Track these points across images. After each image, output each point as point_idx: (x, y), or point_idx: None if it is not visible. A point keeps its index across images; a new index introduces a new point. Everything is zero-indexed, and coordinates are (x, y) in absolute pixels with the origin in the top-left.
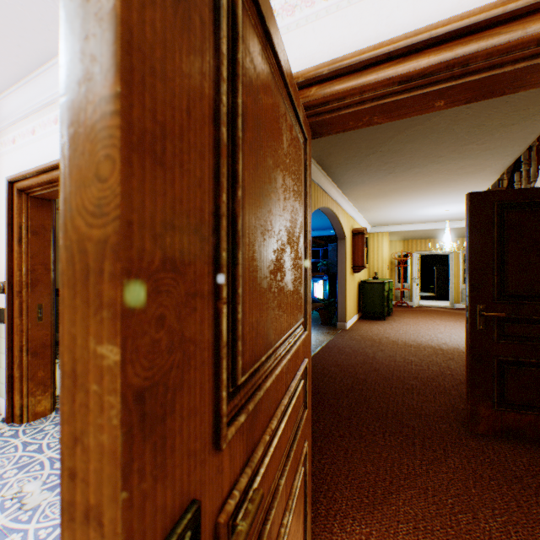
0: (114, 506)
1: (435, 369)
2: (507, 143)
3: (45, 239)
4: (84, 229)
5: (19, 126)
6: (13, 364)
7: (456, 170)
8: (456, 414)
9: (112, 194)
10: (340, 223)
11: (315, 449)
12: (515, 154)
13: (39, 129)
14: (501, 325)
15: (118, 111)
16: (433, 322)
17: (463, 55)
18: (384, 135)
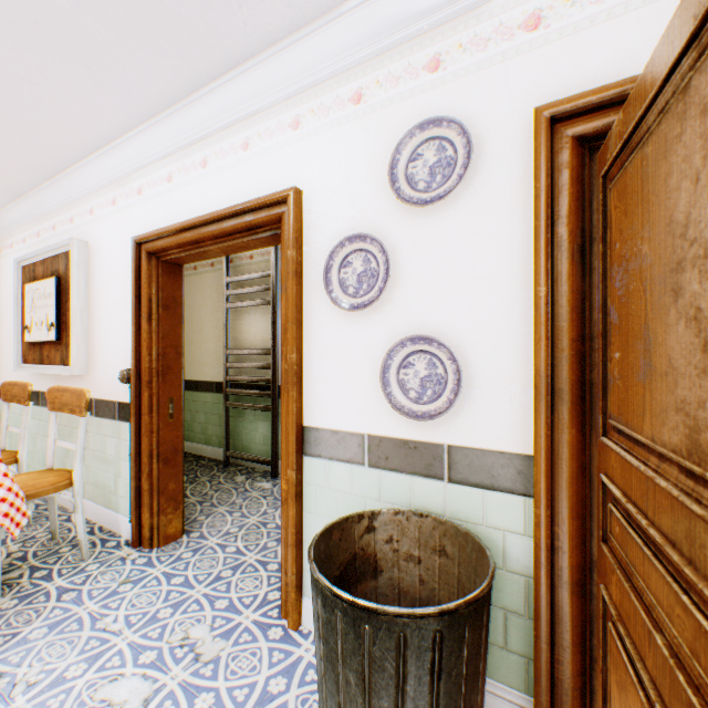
0: None
1: None
2: None
3: (175, 314)
4: None
5: (148, 173)
6: (140, 472)
7: None
8: None
9: None
10: None
11: None
12: None
13: (177, 175)
14: None
15: None
16: None
17: None
18: None
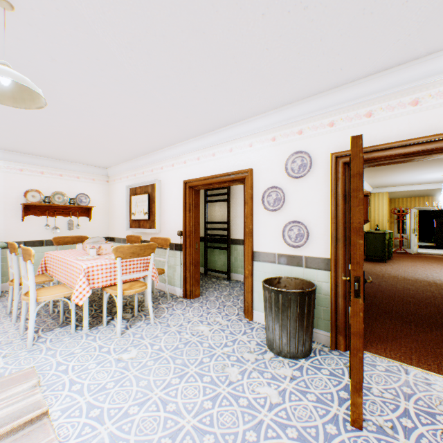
0: (361, 261)
1: (428, 294)
2: None
3: (197, 209)
4: (355, 225)
5: (188, 156)
6: (185, 270)
7: None
8: (441, 316)
9: (361, 221)
10: None
11: None
12: None
13: (202, 158)
14: None
15: (362, 210)
16: (429, 265)
17: (429, 149)
18: None
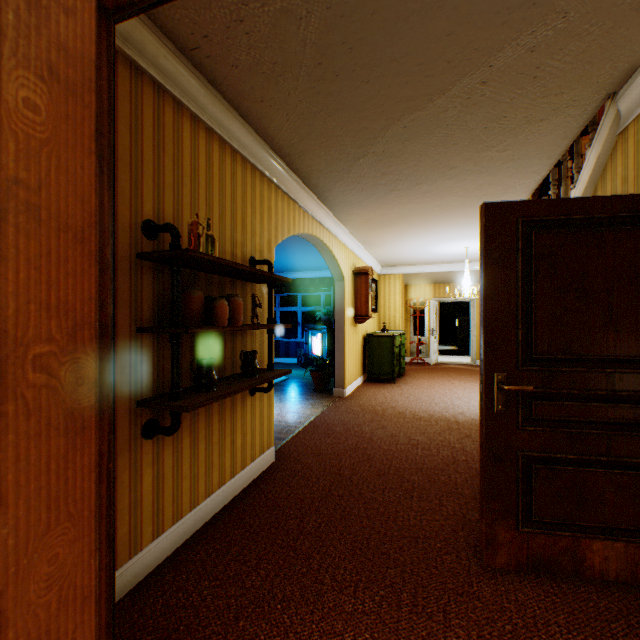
0: None
1: (447, 454)
2: (534, 151)
3: None
4: None
5: None
6: None
7: (473, 190)
8: (468, 533)
9: None
10: (335, 258)
11: (231, 639)
12: (543, 171)
13: None
14: (528, 403)
15: None
16: (451, 384)
17: None
18: (373, 124)
